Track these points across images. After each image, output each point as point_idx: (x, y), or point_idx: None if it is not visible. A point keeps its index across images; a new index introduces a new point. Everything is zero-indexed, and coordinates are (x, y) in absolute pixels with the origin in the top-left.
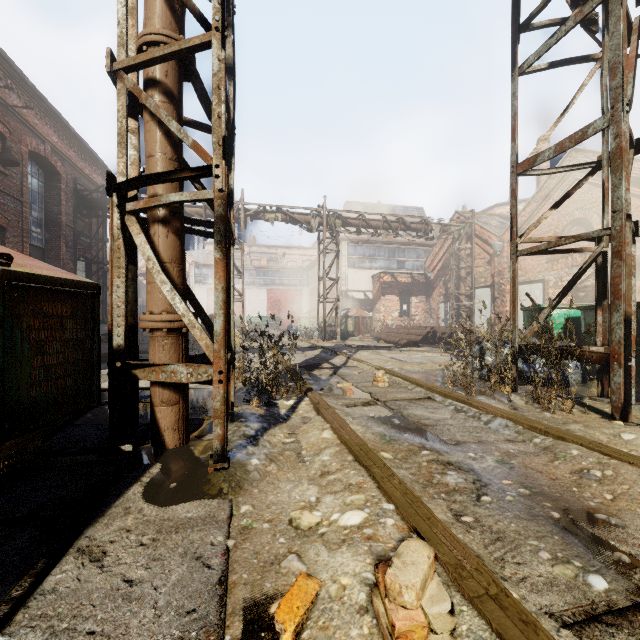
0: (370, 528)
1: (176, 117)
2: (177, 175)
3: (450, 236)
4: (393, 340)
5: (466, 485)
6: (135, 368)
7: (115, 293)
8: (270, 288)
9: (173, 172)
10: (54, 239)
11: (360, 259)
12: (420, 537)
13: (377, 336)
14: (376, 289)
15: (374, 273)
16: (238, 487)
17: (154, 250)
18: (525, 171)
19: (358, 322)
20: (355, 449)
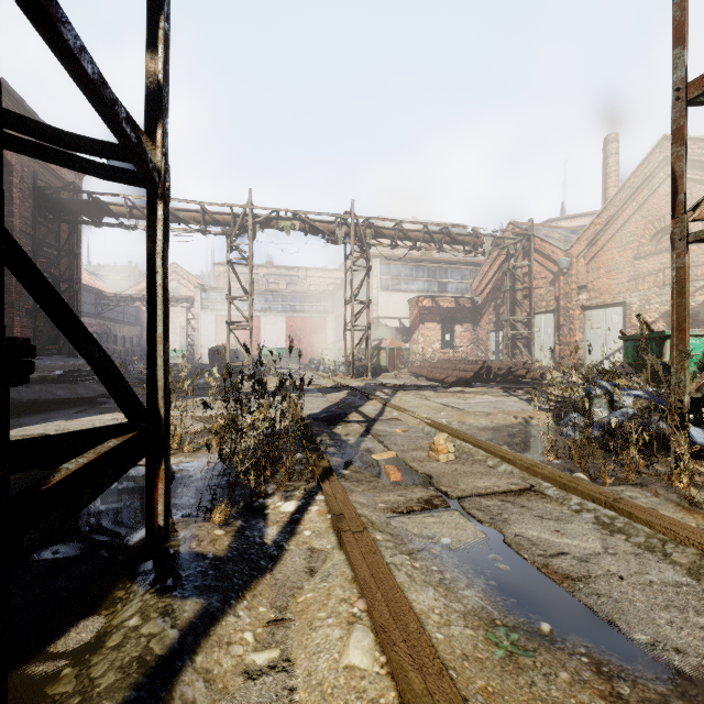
0: None
1: None
2: None
3: (502, 252)
4: (437, 377)
5: None
6: None
7: None
8: (289, 315)
9: None
10: None
11: (394, 280)
12: None
13: (416, 372)
14: (414, 316)
15: (411, 297)
16: None
17: None
18: (701, 95)
19: (393, 355)
20: None
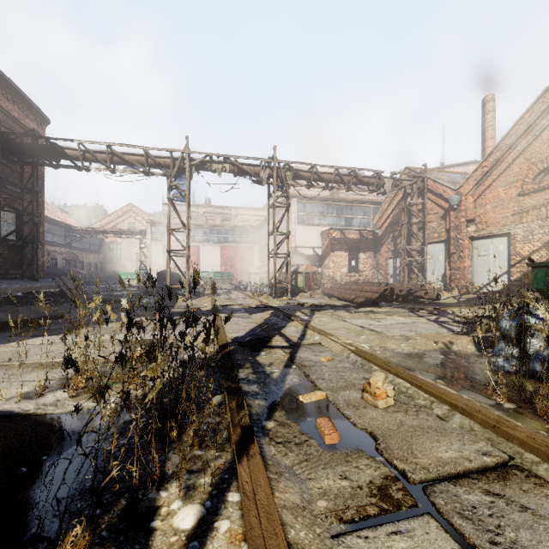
0: None
1: None
2: None
3: (399, 192)
4: (347, 298)
5: None
6: None
7: None
8: (223, 245)
9: None
10: None
11: (309, 216)
12: None
13: (329, 293)
14: (325, 245)
15: (323, 230)
16: None
17: None
18: None
19: (308, 278)
20: None
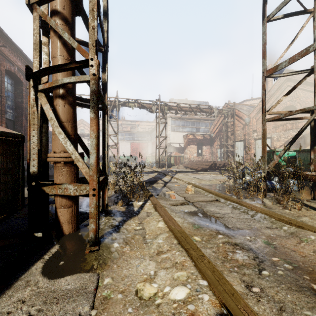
0: (192, 304)
1: (70, 34)
2: (68, 66)
3: (222, 115)
4: (194, 168)
5: (250, 261)
6: (43, 186)
7: (31, 140)
8: (132, 142)
9: (65, 64)
10: (19, 116)
11: (177, 127)
12: (229, 313)
13: (186, 166)
14: (185, 142)
15: (184, 134)
16: (104, 263)
17: (56, 114)
18: (270, 75)
19: (176, 159)
20: (178, 235)
